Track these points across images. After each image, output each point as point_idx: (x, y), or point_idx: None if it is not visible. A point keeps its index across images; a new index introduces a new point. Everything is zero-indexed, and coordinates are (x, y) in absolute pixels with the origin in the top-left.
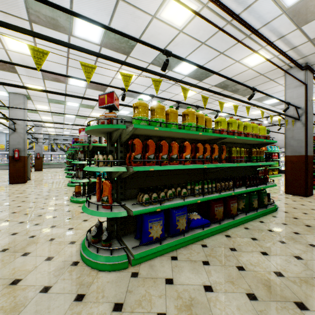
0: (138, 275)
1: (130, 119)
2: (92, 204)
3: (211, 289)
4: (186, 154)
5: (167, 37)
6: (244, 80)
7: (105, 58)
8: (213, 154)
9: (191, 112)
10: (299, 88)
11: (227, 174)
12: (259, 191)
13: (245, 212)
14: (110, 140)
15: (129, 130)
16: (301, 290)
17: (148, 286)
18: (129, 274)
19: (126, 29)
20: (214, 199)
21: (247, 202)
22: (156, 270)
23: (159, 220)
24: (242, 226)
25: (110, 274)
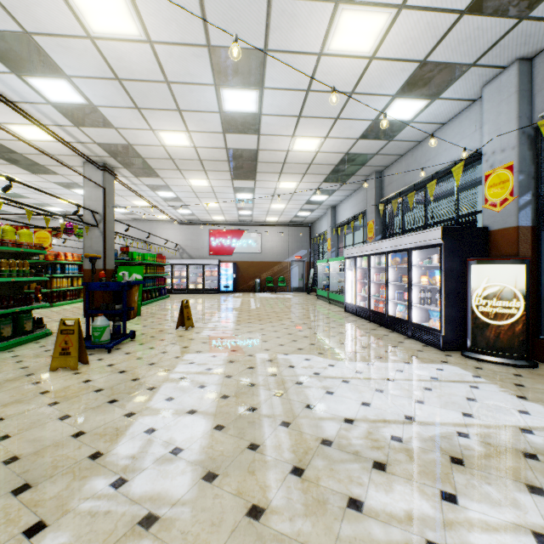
0: None
1: None
2: None
3: None
4: None
5: None
6: (24, 152)
7: None
8: None
9: None
10: (99, 190)
11: None
12: (18, 315)
13: None
14: None
15: None
16: (1, 386)
17: None
18: None
19: None
20: None
21: None
22: None
23: None
24: None
25: None
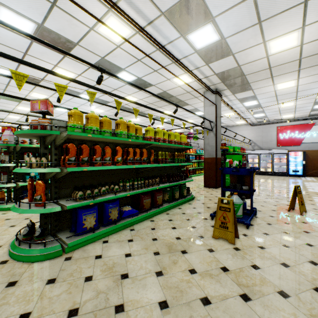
0: (71, 258)
1: (65, 124)
2: (24, 205)
3: (130, 255)
4: (118, 157)
5: (106, 48)
6: (176, 95)
7: (38, 68)
8: (142, 156)
9: (123, 122)
10: (212, 107)
11: (157, 173)
12: (180, 185)
13: (168, 202)
14: (43, 143)
15: (63, 135)
16: (188, 244)
17: (80, 263)
18: (63, 259)
19: (62, 32)
20: (143, 193)
21: (170, 194)
22: (88, 252)
23: (93, 213)
24: (165, 213)
25: (43, 263)
